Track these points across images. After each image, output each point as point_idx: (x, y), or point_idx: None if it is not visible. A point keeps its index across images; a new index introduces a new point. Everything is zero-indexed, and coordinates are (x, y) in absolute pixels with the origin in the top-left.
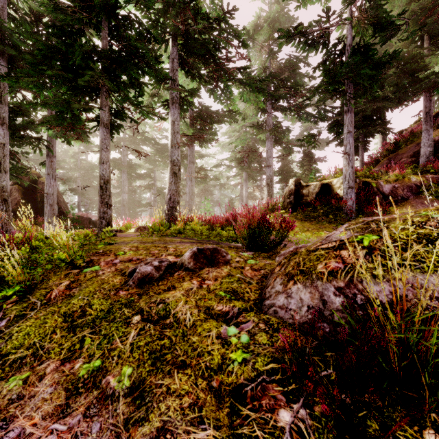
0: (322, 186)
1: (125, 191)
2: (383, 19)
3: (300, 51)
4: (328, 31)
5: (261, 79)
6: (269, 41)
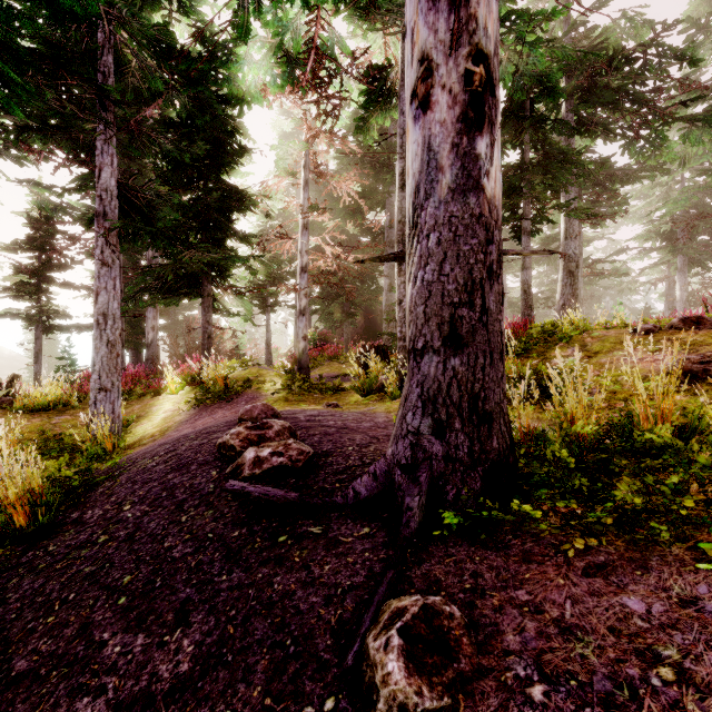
0: None
1: None
2: None
3: None
4: None
5: None
6: None
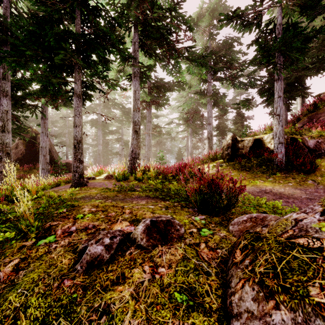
0: (255, 141)
1: (100, 143)
2: (309, 1)
3: (237, 31)
4: (261, 13)
5: (204, 55)
6: (209, 26)
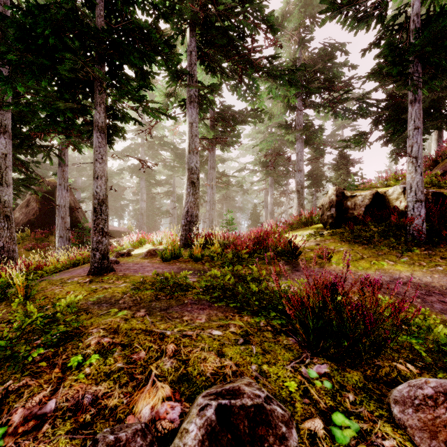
0: (373, 197)
1: (144, 199)
2: None
3: (346, 29)
4: None
5: (295, 68)
6: (299, 29)
